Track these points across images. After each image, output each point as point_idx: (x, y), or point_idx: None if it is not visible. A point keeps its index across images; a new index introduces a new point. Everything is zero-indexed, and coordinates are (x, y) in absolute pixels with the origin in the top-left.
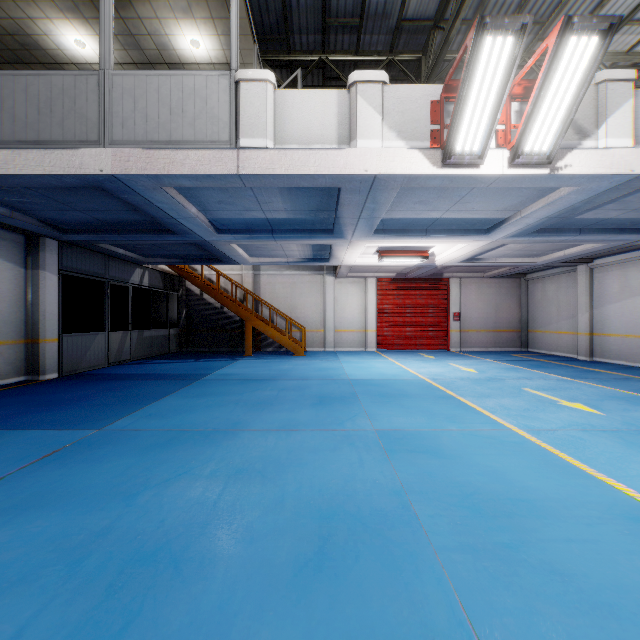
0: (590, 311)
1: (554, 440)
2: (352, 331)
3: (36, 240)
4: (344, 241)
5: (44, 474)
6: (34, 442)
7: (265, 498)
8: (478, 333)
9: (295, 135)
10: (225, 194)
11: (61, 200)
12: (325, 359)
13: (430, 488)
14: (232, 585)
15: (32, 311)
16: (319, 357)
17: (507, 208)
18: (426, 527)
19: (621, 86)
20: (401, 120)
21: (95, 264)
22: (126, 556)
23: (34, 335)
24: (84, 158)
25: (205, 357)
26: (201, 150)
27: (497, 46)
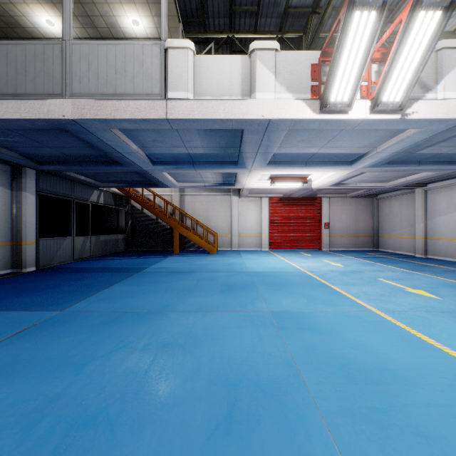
0: (424, 221)
1: (405, 319)
2: (251, 236)
3: (19, 169)
4: (246, 170)
5: (15, 347)
6: (11, 321)
7: (185, 368)
8: (342, 237)
9: (209, 89)
10: (157, 134)
11: (36, 139)
12: (232, 256)
13: (314, 359)
14: (156, 446)
15: (16, 221)
16: (227, 255)
17: (366, 145)
18: (313, 393)
19: (454, 52)
20: (289, 78)
21: (64, 187)
22: (72, 419)
23: (18, 239)
24: (51, 106)
25: (144, 255)
26: (139, 100)
27: (363, 19)
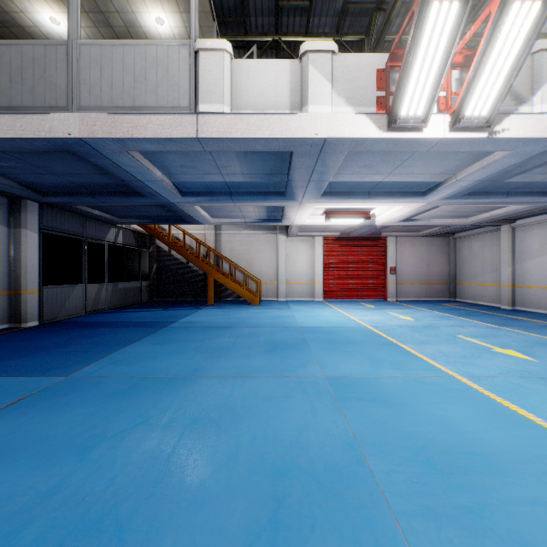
0: (512, 266)
1: (495, 387)
2: (302, 283)
3: (18, 202)
4: (295, 203)
5: (5, 424)
6: (3, 389)
7: (219, 451)
8: (412, 285)
9: (250, 101)
10: (187, 158)
11: (37, 164)
12: (278, 308)
13: (382, 440)
14: None
15: (15, 265)
16: (273, 306)
17: (444, 172)
18: (382, 486)
19: None
20: (349, 87)
21: (73, 224)
22: (69, 523)
23: (17, 287)
24: (53, 122)
25: (172, 306)
26: (163, 115)
27: (443, 12)
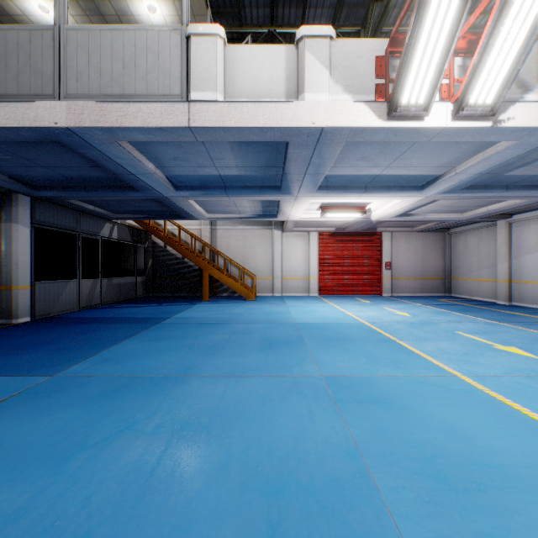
0: (508, 261)
1: (502, 388)
2: (297, 278)
3: (10, 196)
4: (291, 197)
5: None
6: None
7: (208, 463)
8: (407, 280)
9: (244, 89)
10: (179, 150)
11: (26, 156)
12: (273, 303)
13: (387, 449)
14: None
15: (6, 261)
16: (268, 301)
17: (443, 164)
18: (390, 506)
19: None
20: (347, 74)
21: (67, 218)
22: None
23: (8, 282)
24: (39, 111)
25: (167, 301)
26: (153, 103)
27: None
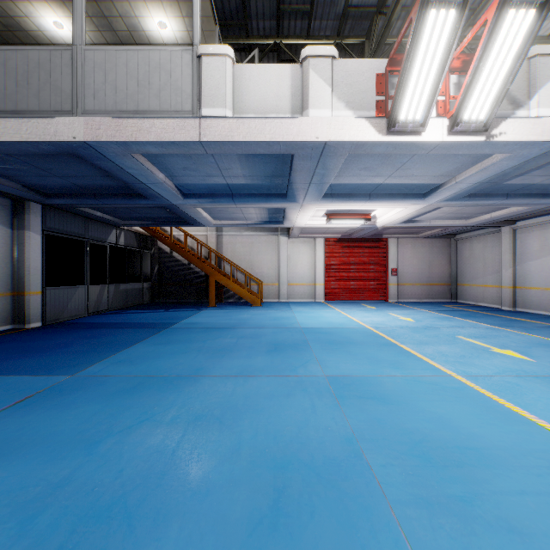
0: (513, 267)
1: (492, 386)
2: (303, 285)
3: (22, 204)
4: (296, 205)
5: (13, 420)
6: (10, 388)
7: (222, 446)
8: (413, 286)
9: (252, 105)
10: (189, 161)
11: (41, 166)
12: (279, 309)
13: (380, 435)
14: (185, 545)
15: (18, 267)
16: (274, 307)
17: (443, 174)
18: (379, 478)
19: None
20: (349, 91)
21: (76, 225)
22: (81, 511)
23: (20, 288)
24: (58, 126)
25: (174, 307)
26: (166, 119)
27: (440, 19)
